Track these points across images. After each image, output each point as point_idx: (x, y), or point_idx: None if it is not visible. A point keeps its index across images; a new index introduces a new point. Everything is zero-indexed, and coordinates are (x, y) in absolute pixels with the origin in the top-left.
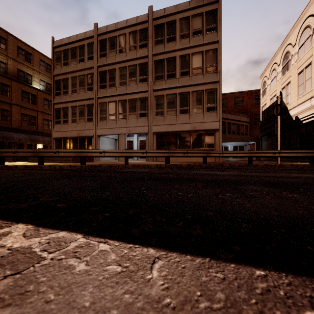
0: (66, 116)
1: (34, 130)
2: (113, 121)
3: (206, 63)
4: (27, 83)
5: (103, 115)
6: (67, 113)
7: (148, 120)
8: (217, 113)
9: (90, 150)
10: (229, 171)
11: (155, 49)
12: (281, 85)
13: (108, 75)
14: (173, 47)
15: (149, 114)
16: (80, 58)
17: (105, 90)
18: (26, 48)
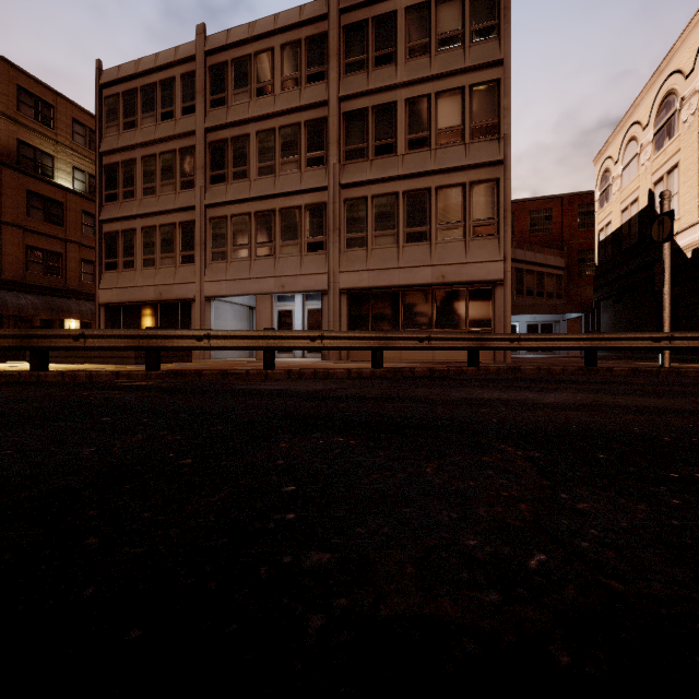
0: (131, 250)
1: (57, 285)
2: (243, 262)
3: (473, 115)
4: (42, 175)
5: (220, 247)
6: (133, 243)
7: (329, 260)
8: (500, 241)
9: (170, 332)
10: (560, 392)
11: (346, 85)
12: (653, 175)
13: (230, 150)
14: (390, 78)
15: (331, 245)
16: (164, 111)
17: (223, 187)
18: (39, 91)
